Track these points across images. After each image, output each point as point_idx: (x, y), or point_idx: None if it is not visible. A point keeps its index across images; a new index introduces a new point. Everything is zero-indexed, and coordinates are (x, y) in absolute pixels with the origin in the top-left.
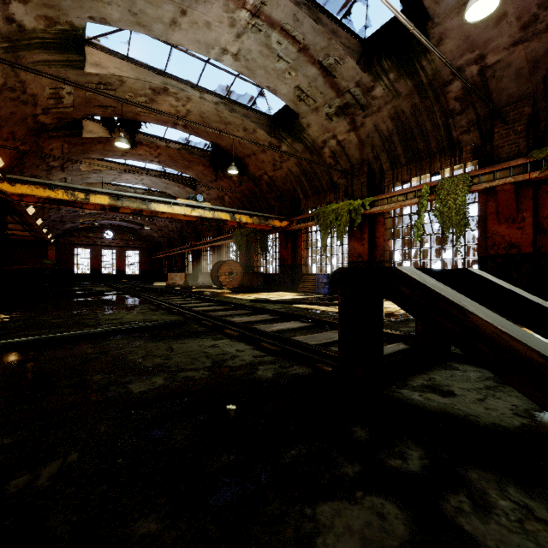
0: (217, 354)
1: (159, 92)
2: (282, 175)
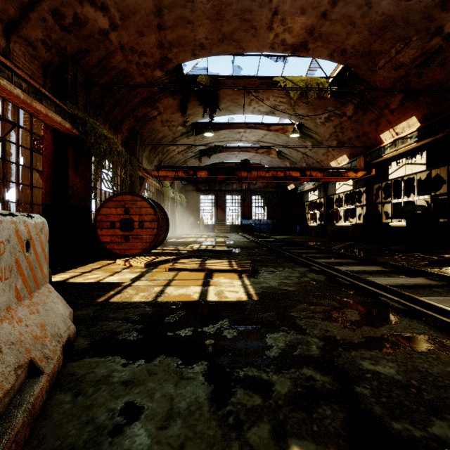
0: None
1: (270, 112)
2: (156, 127)
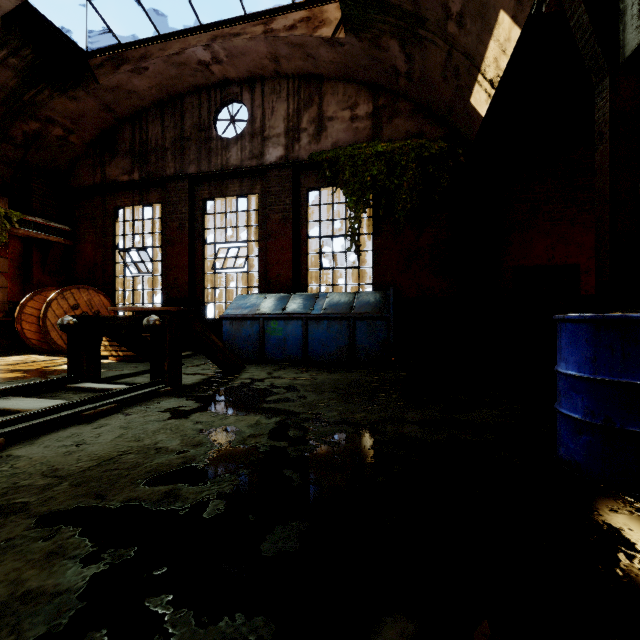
0: (130, 428)
1: None
2: None
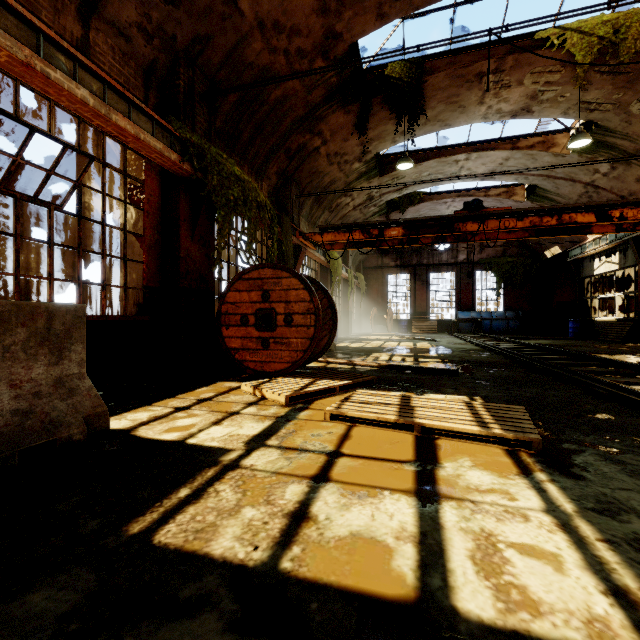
0: None
1: (522, 109)
2: (320, 167)
